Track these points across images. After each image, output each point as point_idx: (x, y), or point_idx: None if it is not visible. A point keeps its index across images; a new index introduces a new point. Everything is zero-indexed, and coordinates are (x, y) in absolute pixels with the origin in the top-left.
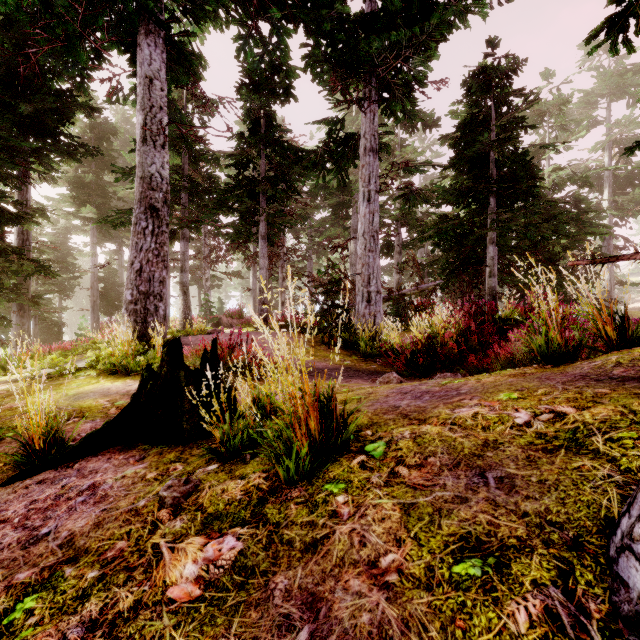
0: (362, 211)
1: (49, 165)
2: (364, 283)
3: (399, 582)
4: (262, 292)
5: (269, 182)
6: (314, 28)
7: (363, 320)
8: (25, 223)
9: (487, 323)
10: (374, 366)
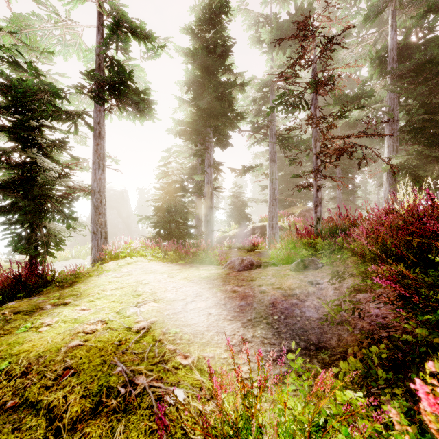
0: None
1: (360, 170)
2: None
3: None
4: None
5: None
6: None
7: None
8: (354, 193)
9: None
10: None
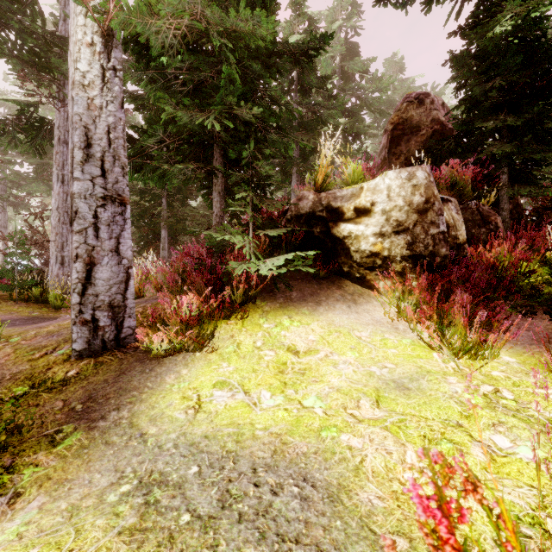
0: (56, 189)
1: None
2: (58, 249)
3: (5, 361)
4: None
5: None
6: (0, 16)
7: (57, 279)
8: None
9: (148, 281)
10: (62, 314)
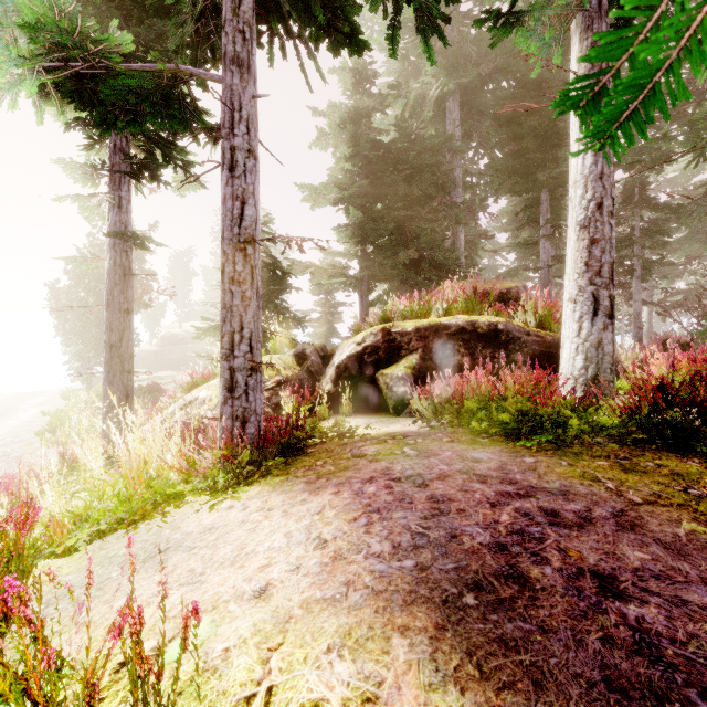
0: None
1: None
2: None
3: None
4: (637, 319)
5: (641, 234)
6: None
7: None
8: None
9: None
10: None
